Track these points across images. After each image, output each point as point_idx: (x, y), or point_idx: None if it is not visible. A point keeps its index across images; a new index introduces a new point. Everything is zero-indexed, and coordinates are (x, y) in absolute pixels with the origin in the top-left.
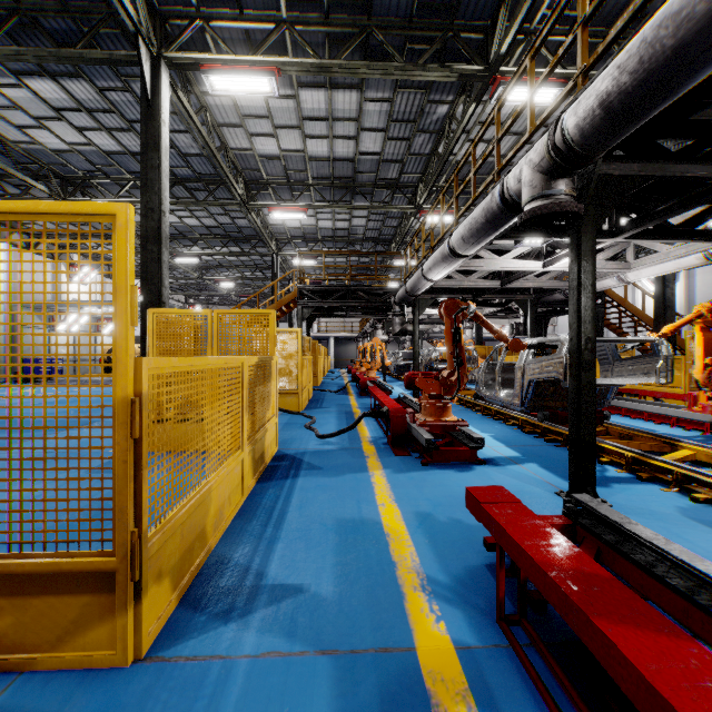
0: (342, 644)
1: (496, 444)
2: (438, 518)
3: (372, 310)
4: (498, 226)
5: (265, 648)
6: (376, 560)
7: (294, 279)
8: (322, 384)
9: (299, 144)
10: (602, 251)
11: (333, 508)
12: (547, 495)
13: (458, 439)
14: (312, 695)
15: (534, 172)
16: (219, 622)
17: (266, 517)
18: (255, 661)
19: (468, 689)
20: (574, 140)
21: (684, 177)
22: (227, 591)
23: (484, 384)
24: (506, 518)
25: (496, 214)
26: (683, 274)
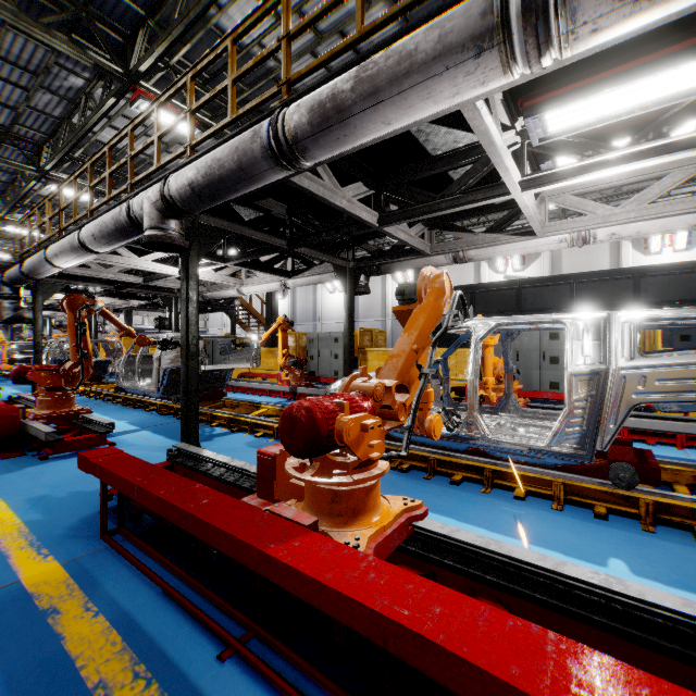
0: None
1: (132, 428)
2: (57, 496)
3: None
4: (128, 236)
5: None
6: None
7: None
8: None
9: None
10: (225, 269)
11: None
12: (166, 455)
13: (88, 429)
14: None
15: (152, 208)
16: None
17: None
18: None
19: (70, 578)
20: (177, 199)
21: (253, 238)
22: None
23: (126, 376)
24: (108, 462)
25: (125, 226)
26: (291, 290)
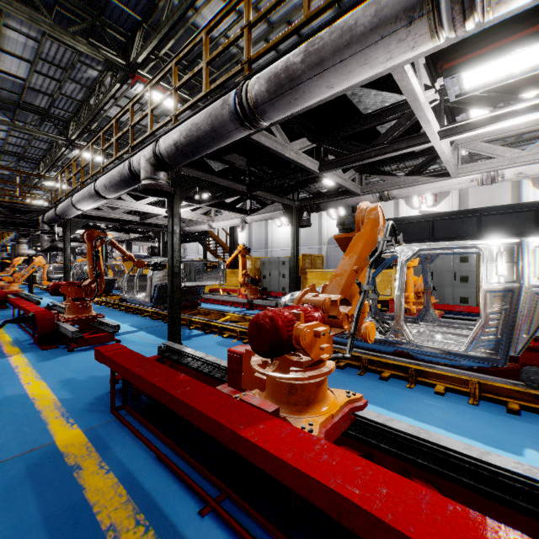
0: None
1: (132, 329)
2: (79, 379)
3: (15, 225)
4: (130, 185)
5: None
6: (23, 414)
7: None
8: None
9: None
10: (199, 209)
11: None
12: (157, 350)
13: (101, 329)
14: None
15: (147, 163)
16: None
17: None
18: None
19: (88, 442)
20: (165, 155)
21: (221, 184)
22: None
23: (127, 290)
24: (116, 355)
25: (127, 178)
26: (248, 225)
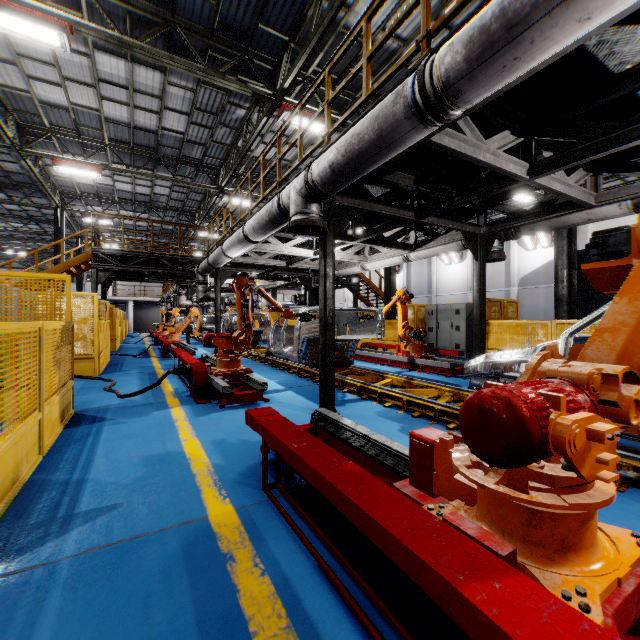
0: (153, 528)
1: (279, 387)
2: (230, 442)
3: (175, 277)
4: (278, 225)
5: (85, 548)
6: (180, 476)
7: (86, 240)
8: (120, 348)
9: (94, 102)
10: (351, 248)
11: (140, 450)
12: (307, 416)
13: (250, 386)
14: (130, 560)
15: (297, 195)
16: (36, 546)
17: (71, 468)
18: (77, 557)
19: (241, 525)
20: (318, 183)
21: (382, 213)
22: (39, 525)
23: (274, 342)
24: (268, 423)
25: (276, 216)
26: (406, 265)
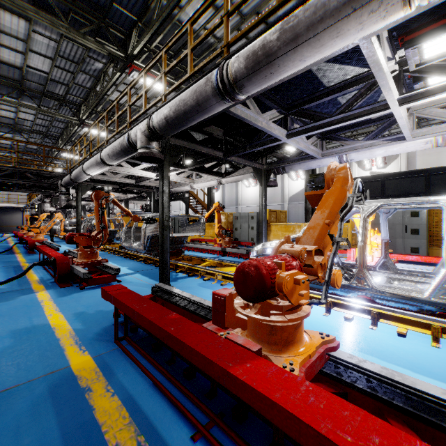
0: (22, 381)
1: (129, 271)
2: (89, 312)
3: (40, 188)
4: (128, 154)
5: None
6: (46, 341)
7: None
8: None
9: None
10: (183, 173)
11: (8, 326)
12: (150, 290)
13: (106, 271)
14: (2, 406)
15: (142, 135)
16: None
17: None
18: None
19: (97, 367)
20: (157, 128)
21: (202, 152)
22: None
23: (125, 239)
24: (118, 294)
25: (126, 148)
26: (222, 186)
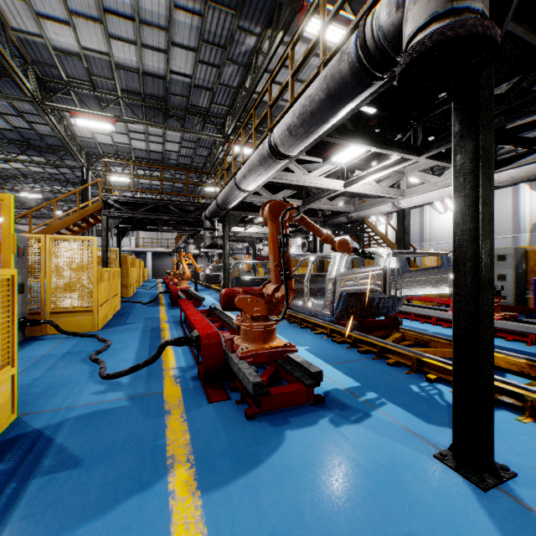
0: None
1: (318, 362)
2: None
3: (184, 226)
4: (341, 104)
5: None
6: None
7: (100, 189)
8: (134, 294)
9: (103, 44)
10: (386, 179)
11: None
12: (430, 465)
13: (287, 370)
14: None
15: None
16: None
17: None
18: None
19: None
20: None
21: None
22: None
23: None
24: None
25: (345, 80)
26: (395, 215)
